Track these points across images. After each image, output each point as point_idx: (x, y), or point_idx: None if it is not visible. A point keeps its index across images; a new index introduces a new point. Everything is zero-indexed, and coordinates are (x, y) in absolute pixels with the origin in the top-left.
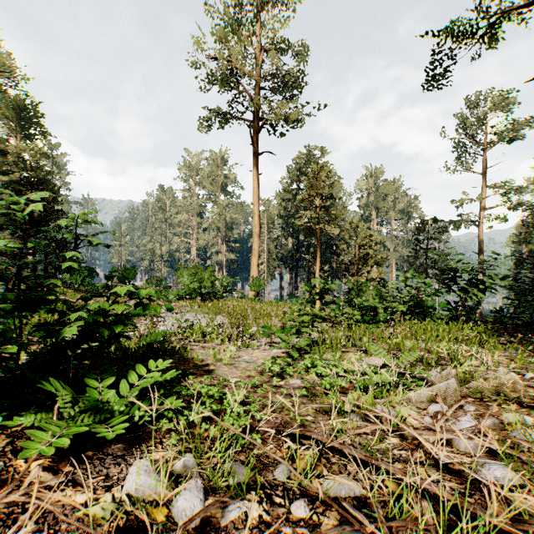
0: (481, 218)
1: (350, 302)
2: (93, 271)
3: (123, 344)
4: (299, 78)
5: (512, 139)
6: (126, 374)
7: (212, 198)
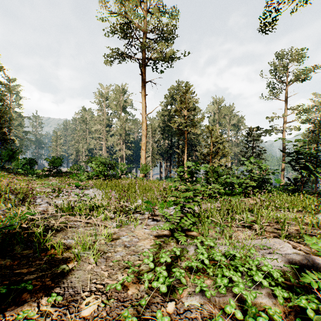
0: (284, 128)
1: (207, 180)
2: (33, 161)
3: None
4: (172, 31)
5: (303, 80)
6: None
7: (116, 114)
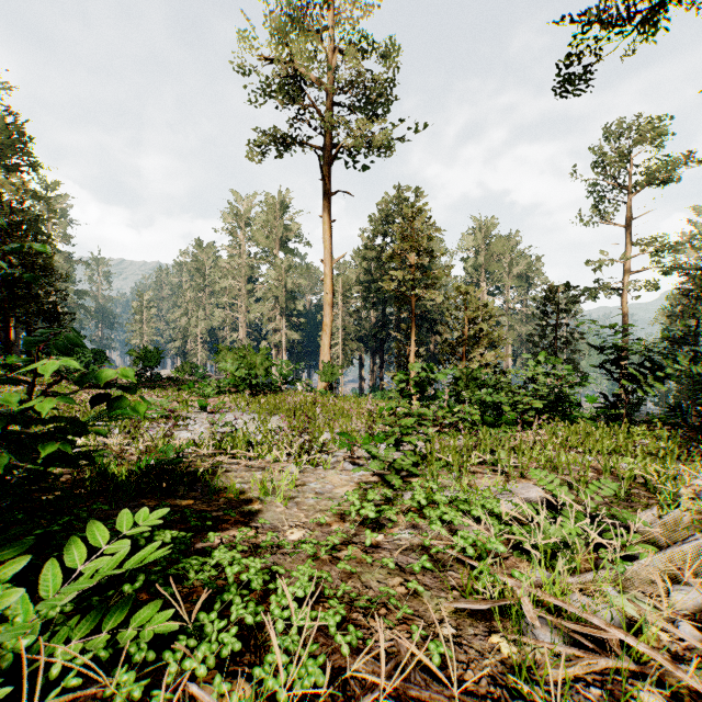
0: (625, 284)
1: (457, 396)
2: (101, 355)
3: (107, 466)
4: (386, 90)
5: (666, 181)
6: (80, 535)
7: (268, 256)
